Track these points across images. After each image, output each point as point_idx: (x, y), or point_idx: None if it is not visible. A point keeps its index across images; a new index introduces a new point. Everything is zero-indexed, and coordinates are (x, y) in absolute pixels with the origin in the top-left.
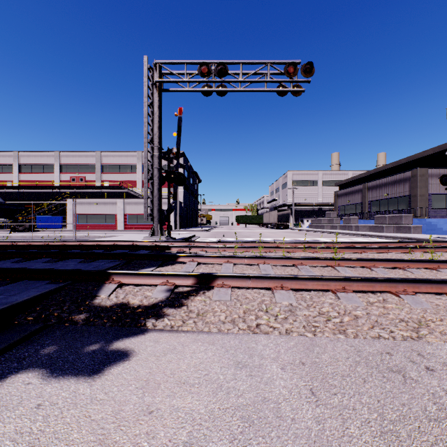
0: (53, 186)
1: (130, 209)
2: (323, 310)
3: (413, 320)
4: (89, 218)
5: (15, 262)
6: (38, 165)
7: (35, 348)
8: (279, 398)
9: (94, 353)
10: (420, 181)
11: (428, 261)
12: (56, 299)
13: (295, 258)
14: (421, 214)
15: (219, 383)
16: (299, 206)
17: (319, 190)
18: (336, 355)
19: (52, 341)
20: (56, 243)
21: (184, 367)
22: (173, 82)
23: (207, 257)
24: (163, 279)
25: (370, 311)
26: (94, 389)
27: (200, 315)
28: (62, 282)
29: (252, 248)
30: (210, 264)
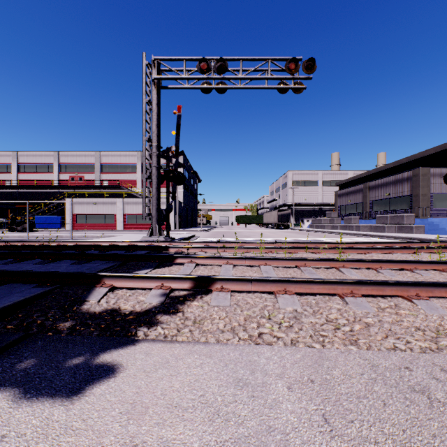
0: (52, 185)
1: (129, 209)
2: (330, 317)
3: (430, 329)
4: (88, 218)
5: (5, 264)
6: (37, 165)
7: (11, 361)
8: (287, 427)
9: (77, 367)
10: (422, 180)
11: (437, 262)
12: (41, 304)
13: (297, 259)
14: (423, 213)
15: (217, 407)
16: (300, 206)
17: (319, 190)
18: (349, 371)
19: (32, 353)
20: (52, 243)
21: (177, 385)
22: (172, 78)
23: (206, 258)
24: (158, 282)
25: (382, 318)
26: (71, 415)
27: (196, 322)
28: (50, 286)
29: (252, 248)
30: (209, 265)
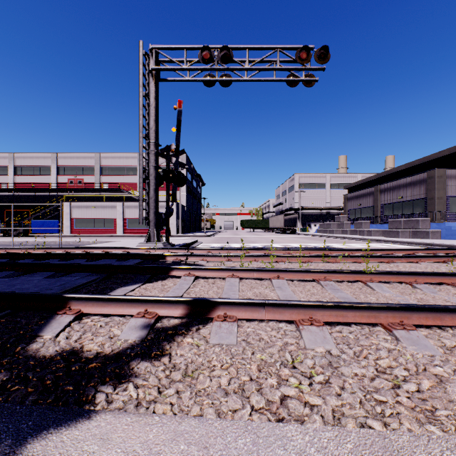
0: (50, 188)
1: (130, 213)
2: (381, 364)
3: None
4: (87, 223)
5: None
6: (35, 167)
7: None
8: None
9: None
10: (437, 182)
11: None
12: None
13: (316, 272)
14: (439, 217)
15: None
16: (307, 210)
17: (327, 193)
18: None
19: None
20: (38, 250)
21: None
22: (171, 69)
23: (207, 270)
24: (141, 306)
25: None
26: None
27: (188, 375)
28: None
29: (261, 257)
30: (211, 278)
